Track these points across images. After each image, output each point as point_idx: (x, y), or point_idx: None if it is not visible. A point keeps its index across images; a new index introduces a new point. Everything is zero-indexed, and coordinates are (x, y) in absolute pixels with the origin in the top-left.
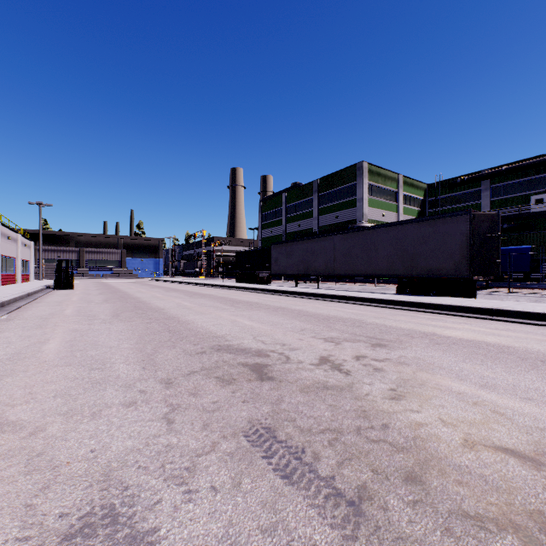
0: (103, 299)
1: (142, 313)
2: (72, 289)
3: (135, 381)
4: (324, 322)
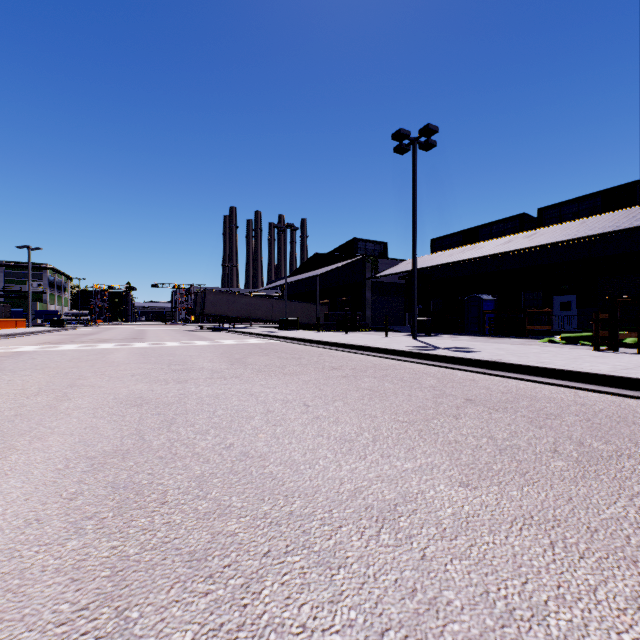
0: None
1: None
2: None
3: None
4: None
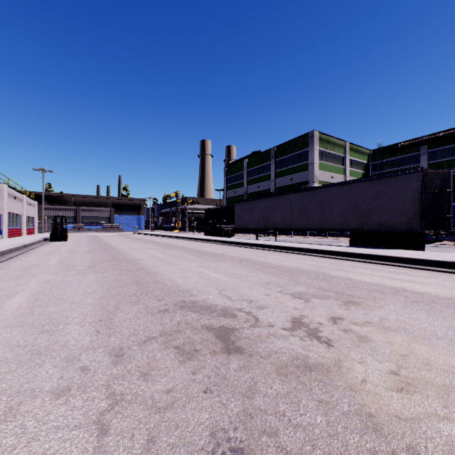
0: (87, 250)
1: (117, 264)
2: (65, 241)
3: (81, 352)
4: (288, 274)
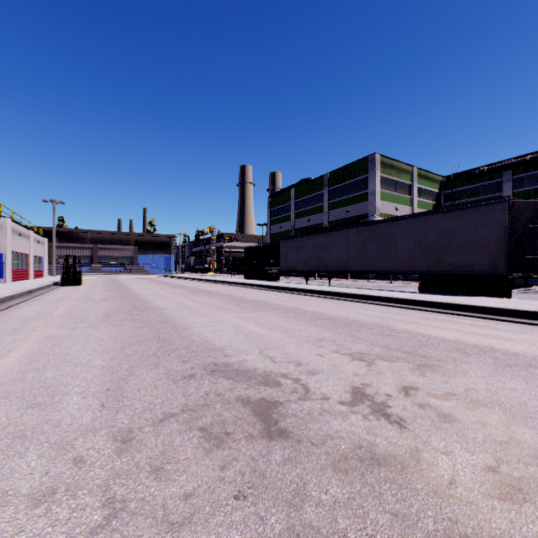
0: (104, 297)
1: (137, 314)
2: (79, 285)
3: (77, 435)
4: (345, 328)
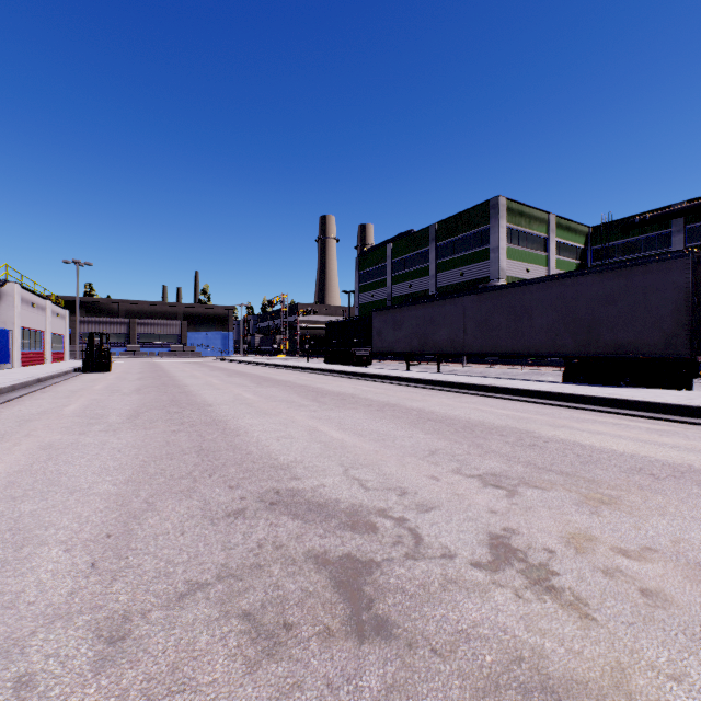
0: (136, 388)
1: (176, 412)
2: (107, 372)
3: (37, 625)
4: (466, 434)
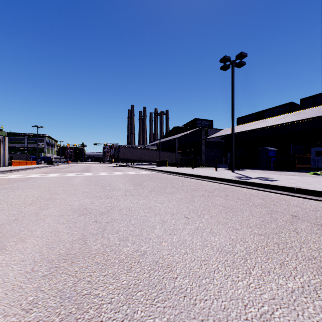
0: None
1: None
2: None
3: None
4: None
